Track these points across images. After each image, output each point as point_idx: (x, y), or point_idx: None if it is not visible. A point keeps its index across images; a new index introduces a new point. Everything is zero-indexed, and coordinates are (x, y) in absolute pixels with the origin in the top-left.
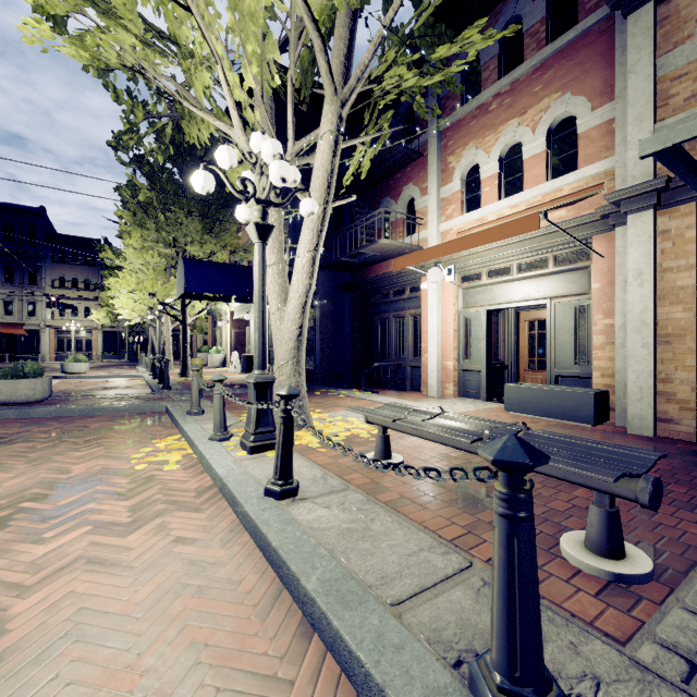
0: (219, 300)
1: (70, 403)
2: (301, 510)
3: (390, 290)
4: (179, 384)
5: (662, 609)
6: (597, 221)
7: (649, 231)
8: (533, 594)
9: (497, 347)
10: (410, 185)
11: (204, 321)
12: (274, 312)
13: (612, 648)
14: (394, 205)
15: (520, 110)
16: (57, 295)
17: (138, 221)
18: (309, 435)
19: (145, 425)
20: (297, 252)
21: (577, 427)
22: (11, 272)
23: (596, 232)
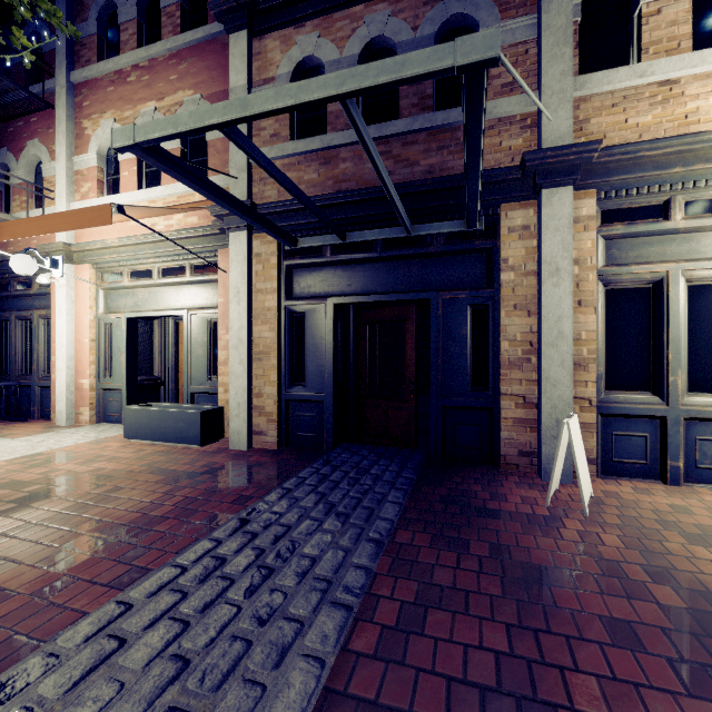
0: None
1: None
2: None
3: (12, 280)
4: None
5: None
6: (221, 235)
7: (244, 251)
8: None
9: (151, 361)
10: (35, 141)
11: None
12: None
13: None
14: (15, 162)
15: (158, 94)
16: None
17: None
18: None
19: None
20: None
21: (186, 449)
22: None
23: (221, 246)
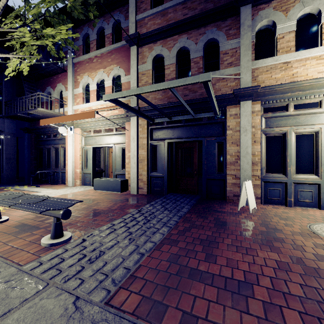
0: None
1: None
2: None
3: (51, 134)
4: None
5: (54, 250)
6: (126, 117)
7: (136, 124)
8: None
9: (100, 163)
10: (60, 84)
11: None
12: None
13: (16, 268)
14: (53, 91)
15: (104, 66)
16: None
17: None
18: None
19: None
20: None
21: (116, 193)
22: None
23: (126, 121)
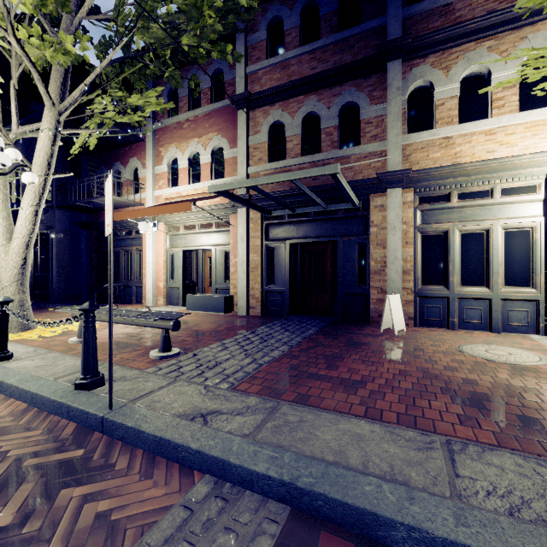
0: None
1: None
2: (12, 363)
3: (121, 230)
4: None
5: (168, 361)
6: (231, 207)
7: (245, 218)
8: (92, 348)
9: (192, 273)
10: (135, 158)
11: None
12: None
13: (138, 371)
14: (124, 169)
15: (199, 134)
16: None
17: None
18: (32, 333)
19: None
20: (21, 205)
21: (218, 315)
22: None
23: (231, 213)
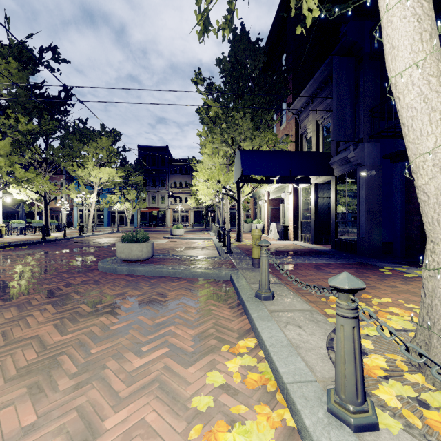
0: (264, 182)
1: (163, 263)
2: None
3: None
4: (236, 248)
5: None
6: None
7: None
8: None
9: None
10: None
11: (246, 203)
12: (435, 146)
13: None
14: None
15: None
16: (173, 192)
17: (209, 129)
18: None
19: (213, 302)
20: None
21: None
22: (154, 181)
23: None
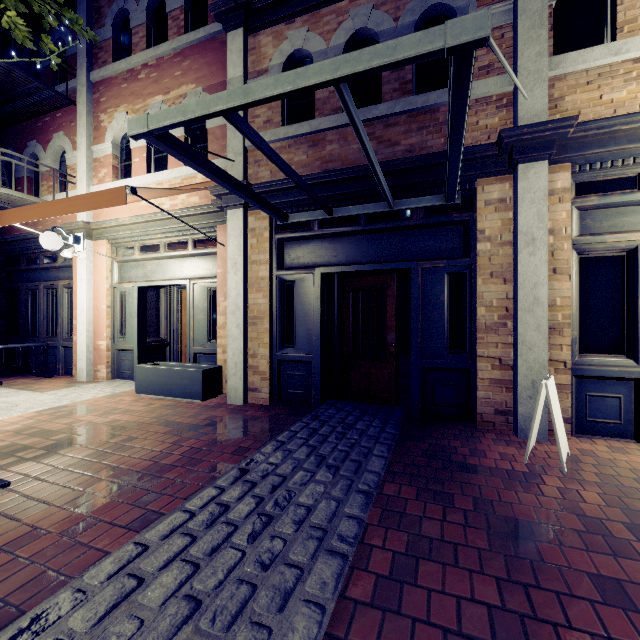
0: None
1: None
2: None
3: (40, 254)
4: None
5: None
6: (219, 212)
7: (241, 227)
8: None
9: (158, 325)
10: (60, 133)
11: None
12: None
13: None
14: (43, 152)
15: (164, 88)
16: None
17: None
18: None
19: None
20: None
21: (190, 404)
22: None
23: (219, 222)
